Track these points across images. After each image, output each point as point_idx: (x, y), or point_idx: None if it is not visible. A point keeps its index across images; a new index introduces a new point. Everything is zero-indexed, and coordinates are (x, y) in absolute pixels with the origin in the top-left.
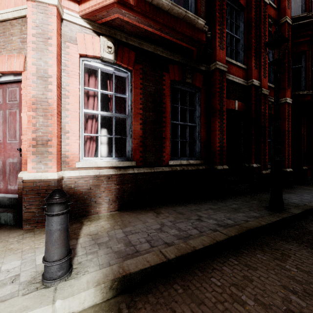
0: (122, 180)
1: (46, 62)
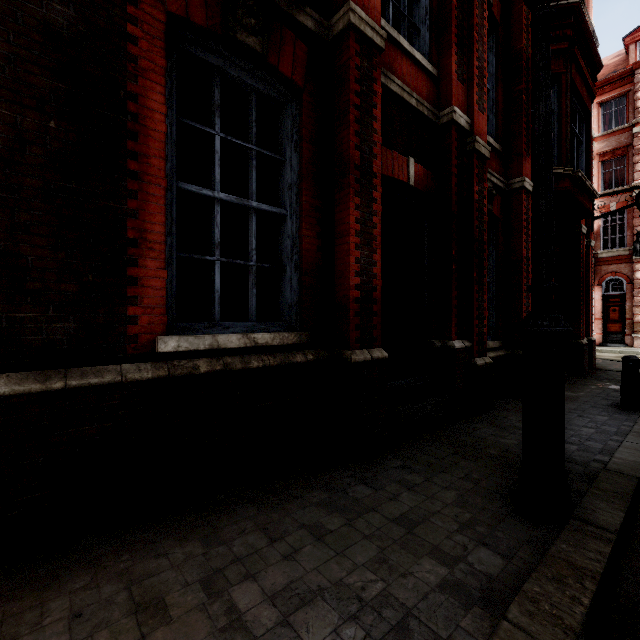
0: None
1: None
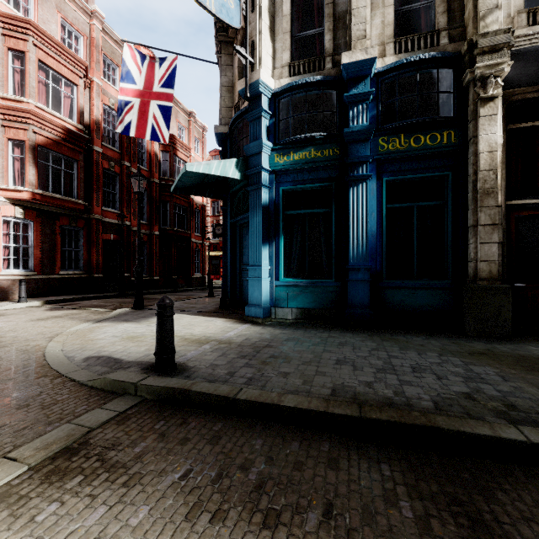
0: (28, 282)
1: None
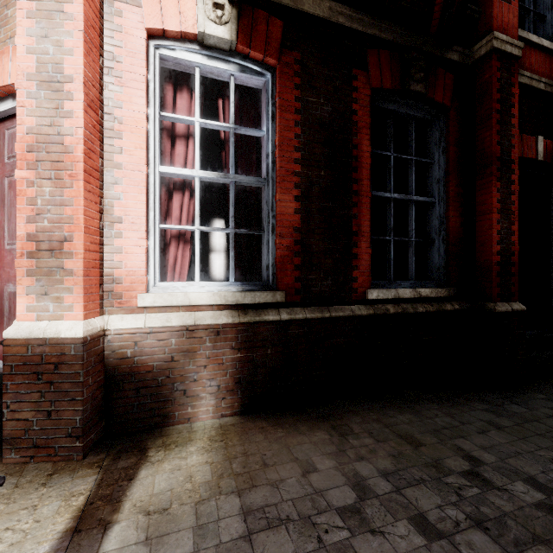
0: (249, 339)
1: (60, 45)
